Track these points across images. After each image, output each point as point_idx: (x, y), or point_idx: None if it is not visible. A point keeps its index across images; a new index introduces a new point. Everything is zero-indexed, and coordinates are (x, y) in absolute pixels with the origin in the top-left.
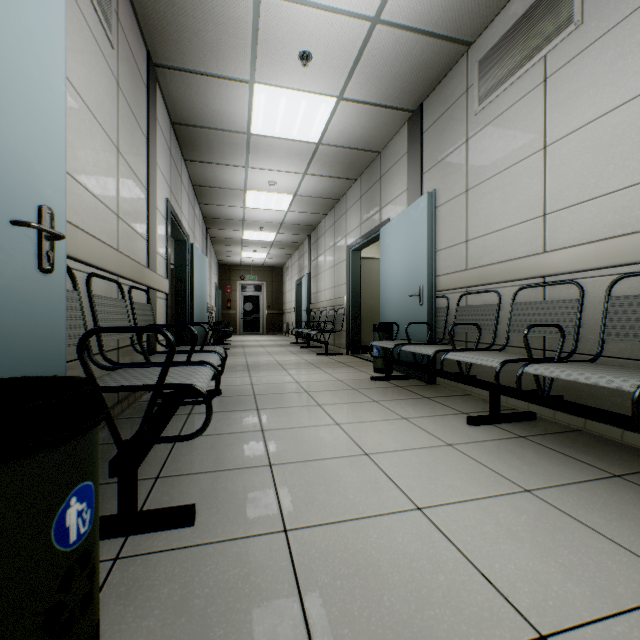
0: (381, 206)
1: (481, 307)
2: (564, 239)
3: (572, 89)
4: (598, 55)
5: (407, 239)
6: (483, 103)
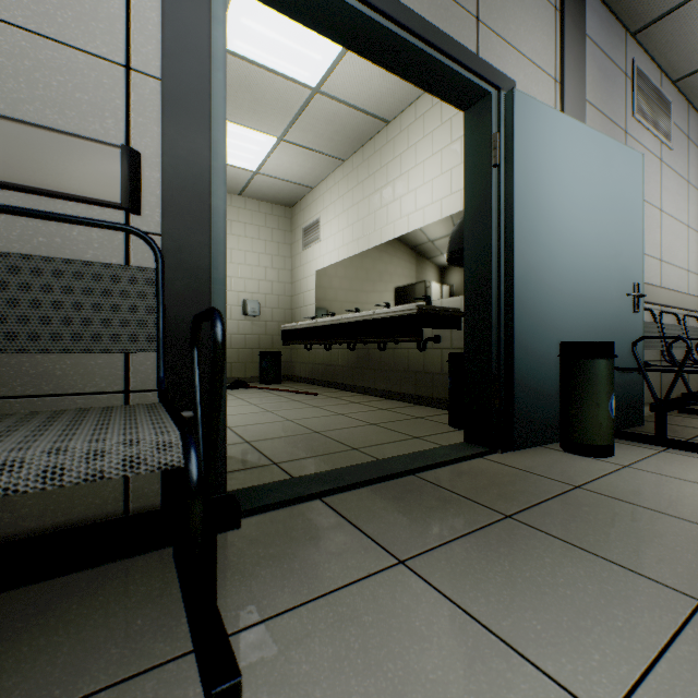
0: (482, 14)
1: (649, 324)
2: (666, 283)
3: (668, 186)
4: (673, 180)
5: (608, 192)
6: (639, 116)
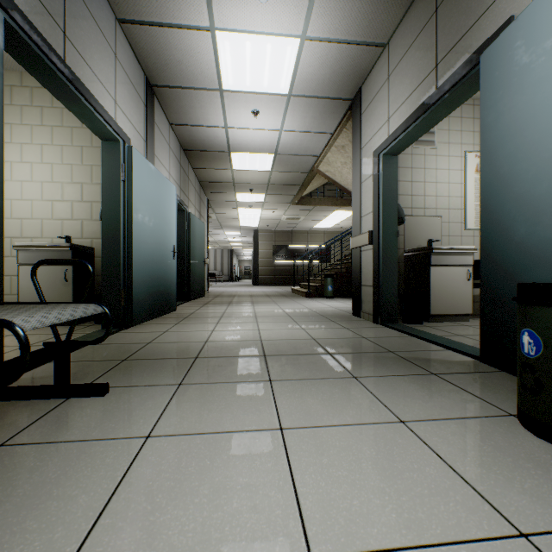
0: None
1: None
2: None
3: None
4: None
5: None
6: None
